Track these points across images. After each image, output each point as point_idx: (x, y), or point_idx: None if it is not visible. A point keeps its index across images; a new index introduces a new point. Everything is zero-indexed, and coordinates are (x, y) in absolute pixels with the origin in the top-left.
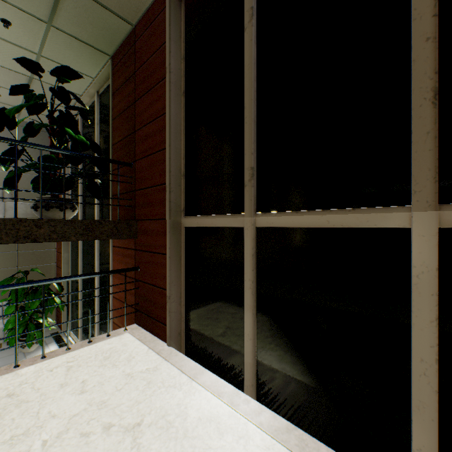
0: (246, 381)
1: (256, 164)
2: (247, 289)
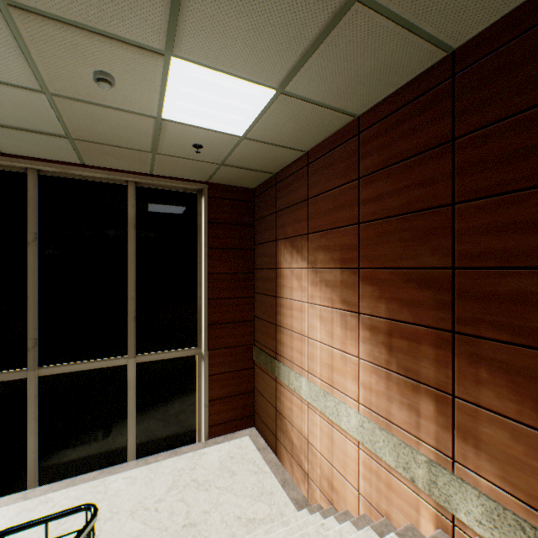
0: (31, 482)
1: (39, 335)
2: (32, 419)
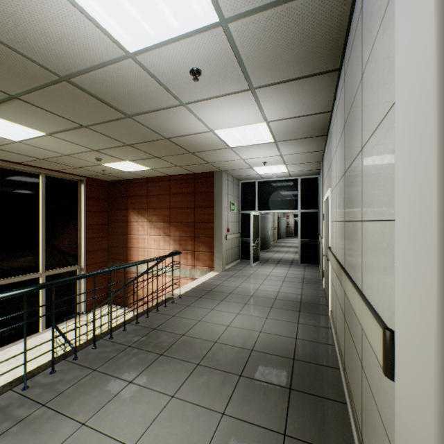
0: None
1: None
2: None
